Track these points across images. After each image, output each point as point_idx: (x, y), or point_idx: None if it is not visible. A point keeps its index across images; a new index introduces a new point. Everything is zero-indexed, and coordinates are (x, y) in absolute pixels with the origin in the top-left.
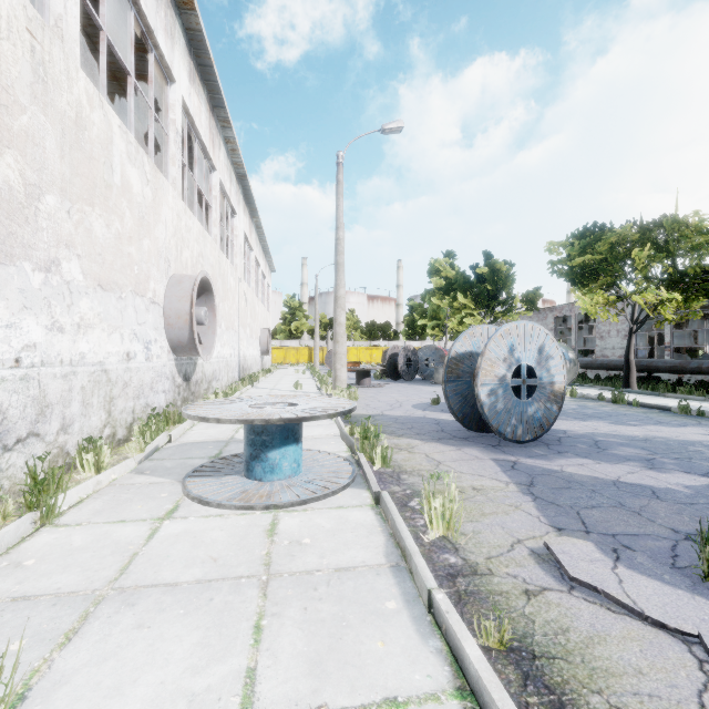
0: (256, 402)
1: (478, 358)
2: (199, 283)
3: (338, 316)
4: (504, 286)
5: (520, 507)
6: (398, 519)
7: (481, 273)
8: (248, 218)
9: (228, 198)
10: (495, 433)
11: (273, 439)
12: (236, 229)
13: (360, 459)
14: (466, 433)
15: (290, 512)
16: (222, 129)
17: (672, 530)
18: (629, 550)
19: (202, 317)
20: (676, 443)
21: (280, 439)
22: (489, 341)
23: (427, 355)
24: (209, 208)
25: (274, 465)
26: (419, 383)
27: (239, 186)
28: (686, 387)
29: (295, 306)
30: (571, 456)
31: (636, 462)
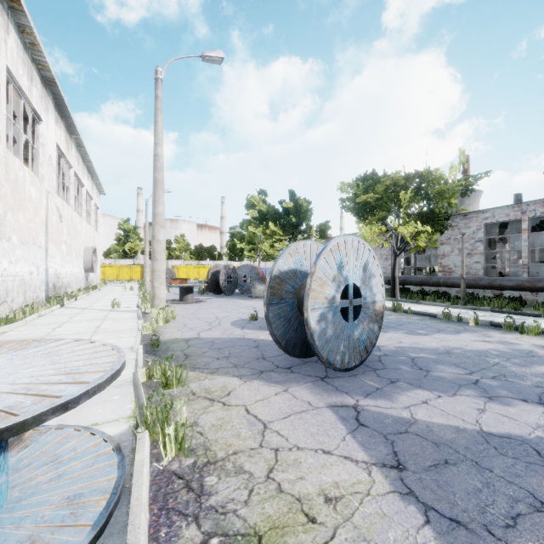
0: None
1: (301, 276)
2: None
3: (156, 233)
4: (304, 218)
5: None
6: None
7: (287, 207)
8: (64, 132)
9: (27, 98)
10: (325, 364)
11: None
12: (42, 137)
13: (136, 452)
14: (289, 359)
15: None
16: (11, 10)
17: None
18: None
19: None
20: (474, 355)
21: None
22: (319, 257)
23: (245, 272)
24: None
25: None
26: (238, 297)
27: (48, 92)
28: (432, 296)
29: (129, 229)
30: (407, 388)
31: (469, 389)
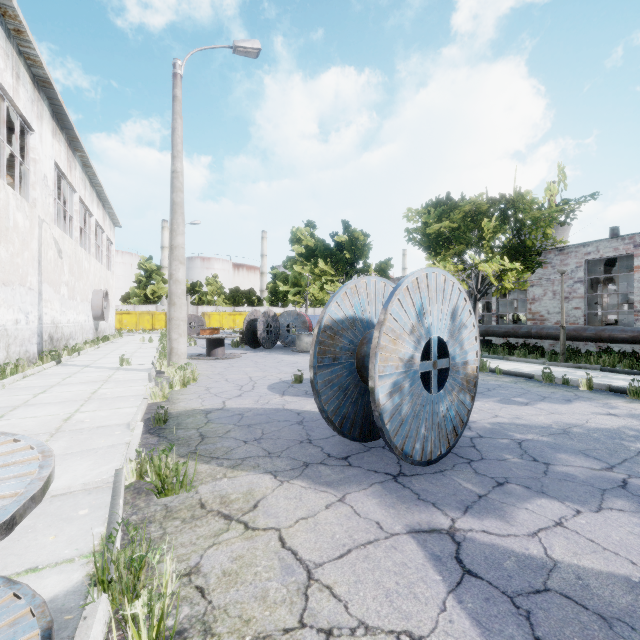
0: None
1: (362, 327)
2: None
3: (174, 271)
4: (361, 255)
5: None
6: None
7: (340, 241)
8: (65, 148)
9: (11, 100)
10: (400, 457)
11: None
12: (34, 151)
13: None
14: (346, 444)
15: None
16: None
17: None
18: None
19: None
20: (603, 436)
21: None
22: (391, 299)
23: (288, 320)
24: None
25: None
26: (280, 351)
27: (42, 96)
28: (521, 350)
29: (151, 269)
30: (524, 496)
31: (620, 498)
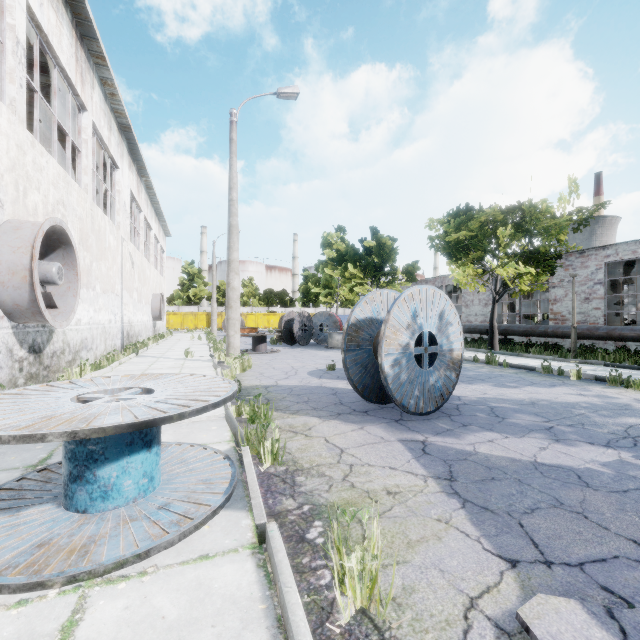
0: (92, 389)
1: (378, 324)
2: (53, 233)
3: (231, 280)
4: (389, 259)
5: (451, 523)
6: (291, 594)
7: (369, 246)
8: (136, 176)
9: (107, 148)
10: (399, 407)
11: (105, 448)
12: (118, 184)
13: (243, 457)
14: (366, 405)
15: (114, 583)
16: (96, 66)
17: (636, 542)
18: (615, 597)
19: (52, 274)
20: (560, 406)
21: (119, 446)
22: (393, 306)
23: (321, 320)
24: (78, 153)
25: (107, 487)
26: (314, 348)
27: (123, 138)
28: (537, 348)
29: (193, 272)
30: (477, 430)
31: (540, 433)
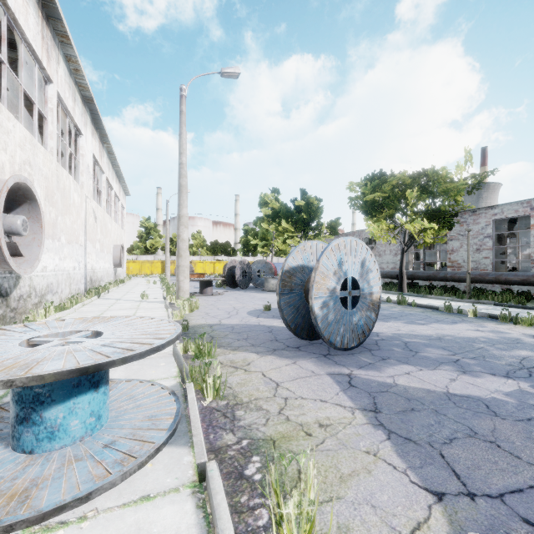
0: (43, 333)
1: (308, 271)
2: (18, 189)
3: (181, 233)
4: (315, 216)
5: (379, 455)
6: None
7: (299, 205)
8: (98, 142)
9: (71, 116)
10: (327, 344)
11: (52, 390)
12: (82, 149)
13: (187, 393)
14: (298, 341)
15: (51, 531)
16: (61, 44)
17: None
18: None
19: (17, 226)
20: (462, 341)
21: (65, 388)
22: (321, 255)
23: (258, 267)
24: (45, 120)
25: (54, 428)
26: (252, 291)
27: (86, 109)
28: (438, 290)
29: (150, 226)
30: (395, 363)
31: (448, 365)
